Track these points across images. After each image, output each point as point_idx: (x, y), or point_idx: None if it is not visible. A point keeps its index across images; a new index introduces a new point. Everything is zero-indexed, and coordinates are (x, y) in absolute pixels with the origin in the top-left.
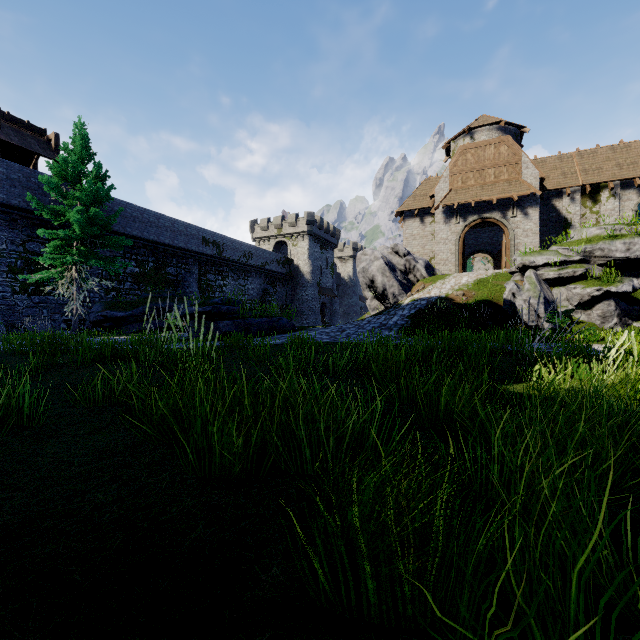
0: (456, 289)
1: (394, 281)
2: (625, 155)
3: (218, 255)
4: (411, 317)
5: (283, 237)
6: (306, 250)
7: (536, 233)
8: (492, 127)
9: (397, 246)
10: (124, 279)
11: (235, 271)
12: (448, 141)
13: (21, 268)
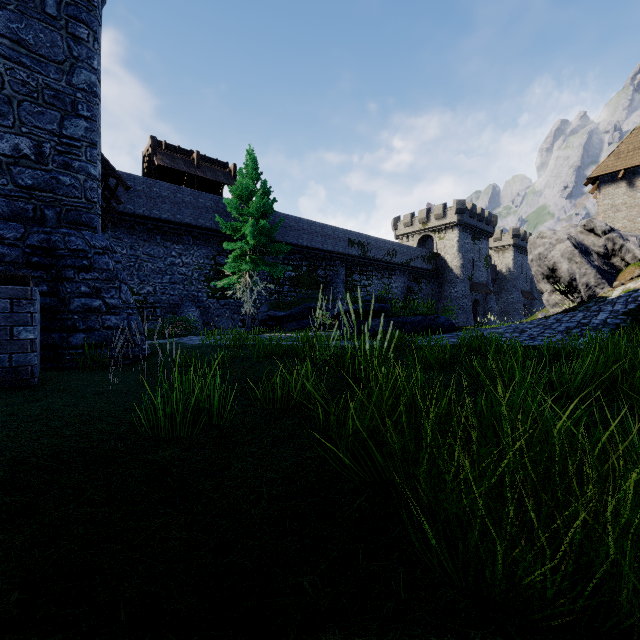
0: None
1: (588, 268)
2: None
3: (363, 255)
4: (630, 314)
5: (428, 231)
6: (455, 242)
7: None
8: None
9: (592, 222)
10: (283, 283)
11: (379, 270)
12: None
13: (212, 277)
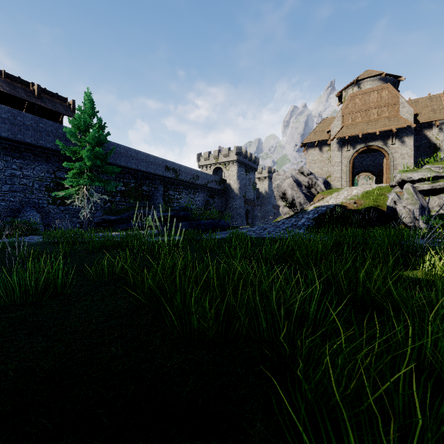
0: (348, 199)
1: (300, 193)
2: None
3: (176, 177)
4: (315, 219)
5: (219, 164)
6: (235, 173)
7: (411, 156)
8: (375, 78)
9: (302, 168)
10: (115, 194)
11: (187, 188)
12: (340, 91)
13: (53, 188)
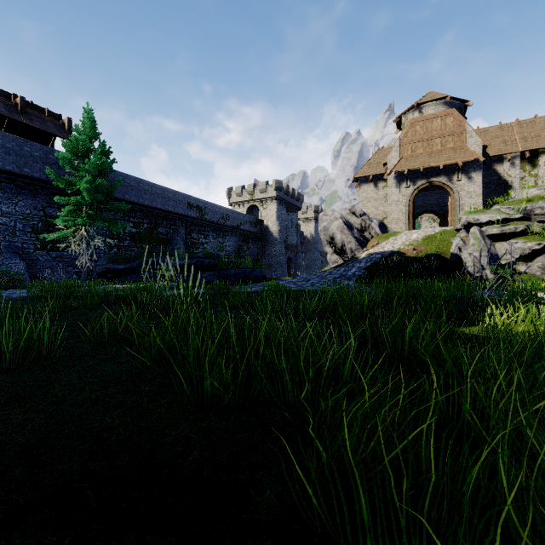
0: (407, 244)
1: (351, 238)
2: None
3: (201, 217)
4: (367, 269)
5: (255, 202)
6: (274, 212)
7: (479, 194)
8: (438, 102)
9: (354, 207)
10: (124, 238)
11: (215, 231)
12: (399, 115)
13: (42, 229)
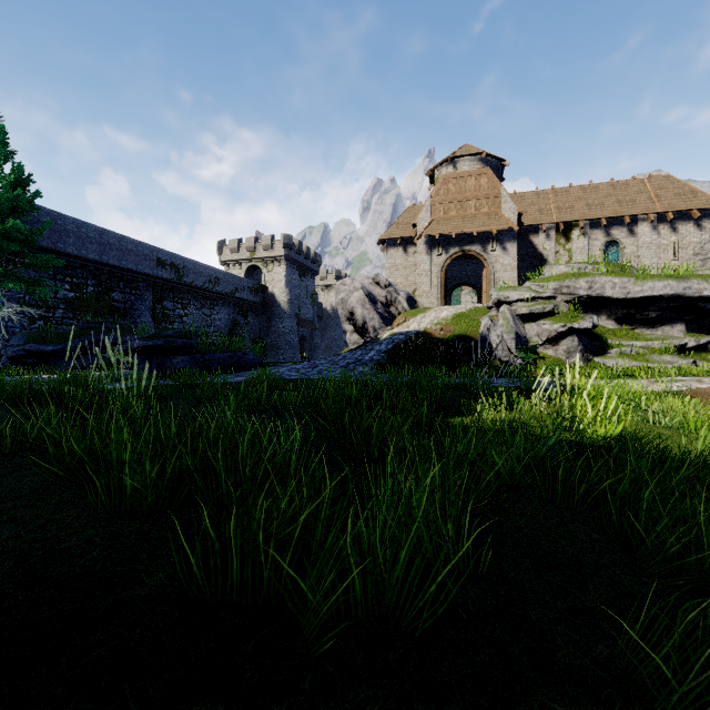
0: (435, 323)
1: (374, 314)
2: (594, 196)
3: (177, 280)
4: (388, 352)
5: (256, 261)
6: (283, 277)
7: (514, 268)
8: (474, 158)
9: (378, 276)
10: (55, 305)
11: (198, 299)
12: (432, 168)
13: None
